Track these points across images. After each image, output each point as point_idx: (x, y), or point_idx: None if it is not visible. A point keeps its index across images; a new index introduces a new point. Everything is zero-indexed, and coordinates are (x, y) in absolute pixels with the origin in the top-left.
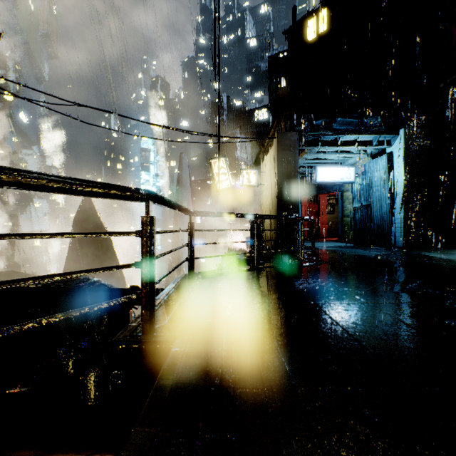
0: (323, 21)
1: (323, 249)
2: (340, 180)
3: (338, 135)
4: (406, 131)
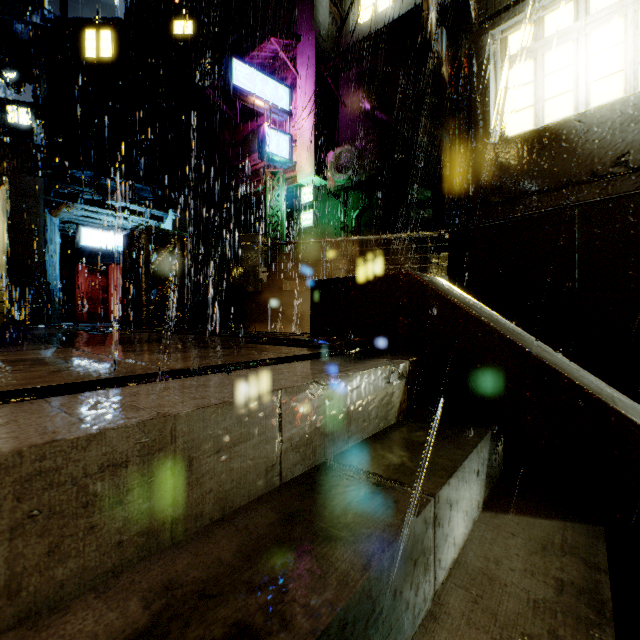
0: (107, 44)
1: None
2: (114, 248)
3: (102, 197)
4: (175, 212)
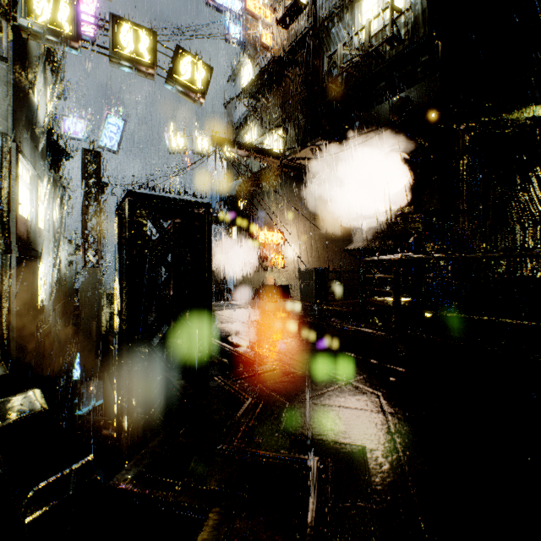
0: None
1: None
2: None
3: None
4: None
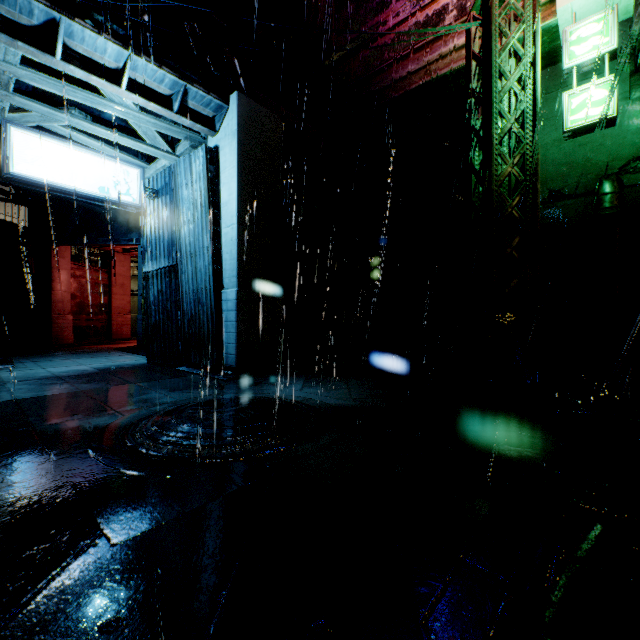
0: None
1: (1, 396)
2: (98, 192)
3: (46, 5)
4: (243, 101)
